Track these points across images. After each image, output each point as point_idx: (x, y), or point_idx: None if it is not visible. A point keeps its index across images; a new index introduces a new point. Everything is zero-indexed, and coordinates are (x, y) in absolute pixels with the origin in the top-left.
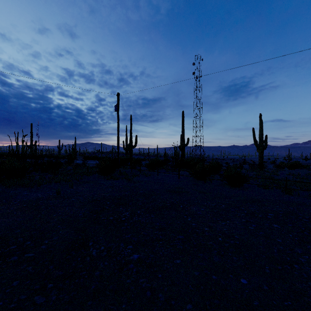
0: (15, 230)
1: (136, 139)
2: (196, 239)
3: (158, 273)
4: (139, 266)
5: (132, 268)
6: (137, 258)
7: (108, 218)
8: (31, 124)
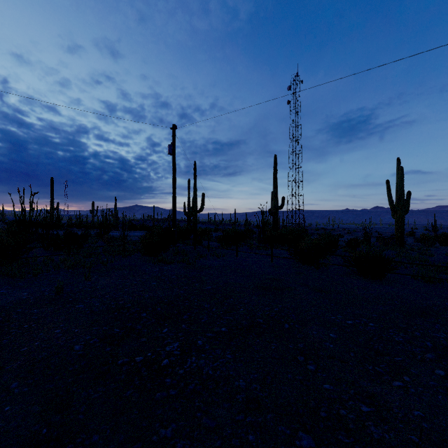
0: None
1: (203, 199)
2: None
3: None
4: None
5: None
6: None
7: (133, 360)
8: (51, 179)
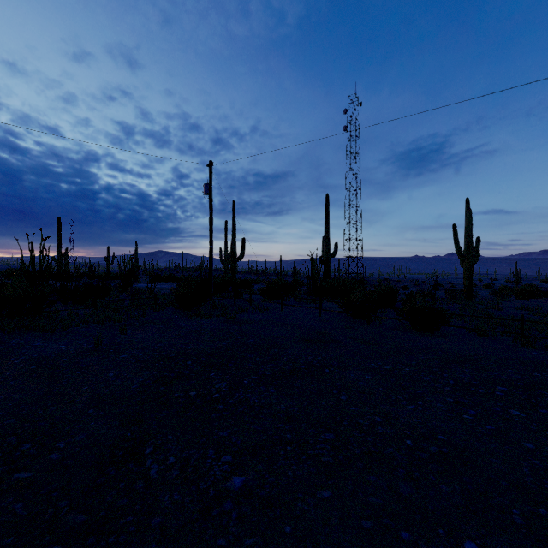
0: (6, 419)
1: (244, 245)
2: (359, 441)
3: (285, 522)
4: (244, 505)
5: (230, 511)
6: (240, 485)
7: (187, 394)
8: (58, 219)
